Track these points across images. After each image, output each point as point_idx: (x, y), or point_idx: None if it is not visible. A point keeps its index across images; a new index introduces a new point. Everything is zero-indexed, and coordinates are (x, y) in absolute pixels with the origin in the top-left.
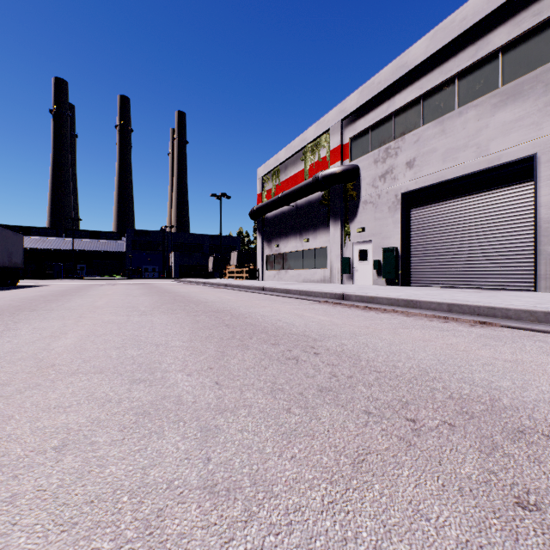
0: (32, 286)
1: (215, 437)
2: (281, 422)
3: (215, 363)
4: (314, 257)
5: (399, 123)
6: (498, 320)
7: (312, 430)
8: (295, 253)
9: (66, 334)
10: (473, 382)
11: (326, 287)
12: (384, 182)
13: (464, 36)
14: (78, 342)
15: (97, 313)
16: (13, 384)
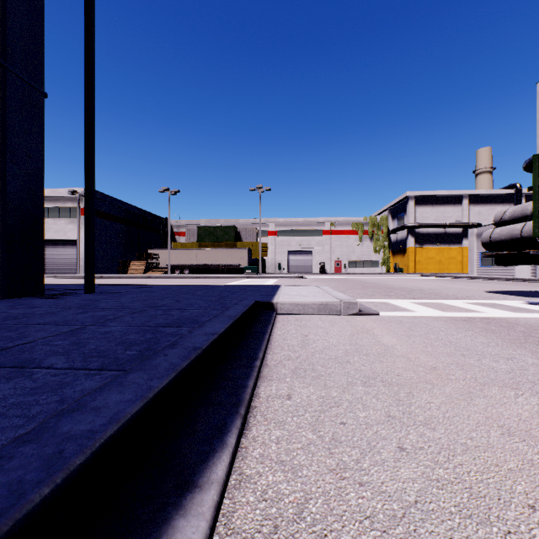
0: None
1: None
2: None
3: None
4: None
5: None
6: None
7: None
8: None
9: None
10: None
11: None
12: None
13: (61, 197)
14: None
15: None
16: None
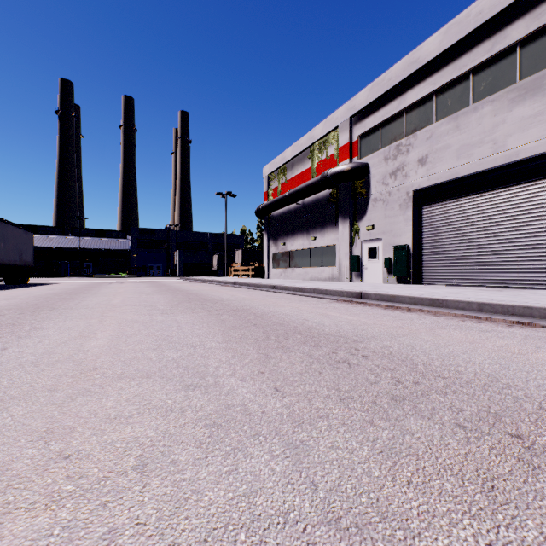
0: (42, 284)
1: (307, 456)
2: (371, 437)
3: (263, 366)
4: (322, 255)
5: (410, 119)
6: (538, 321)
7: (412, 448)
8: (302, 251)
9: (95, 334)
10: None
11: (339, 285)
12: (395, 179)
13: (479, 30)
14: (111, 343)
15: (117, 311)
16: (61, 390)
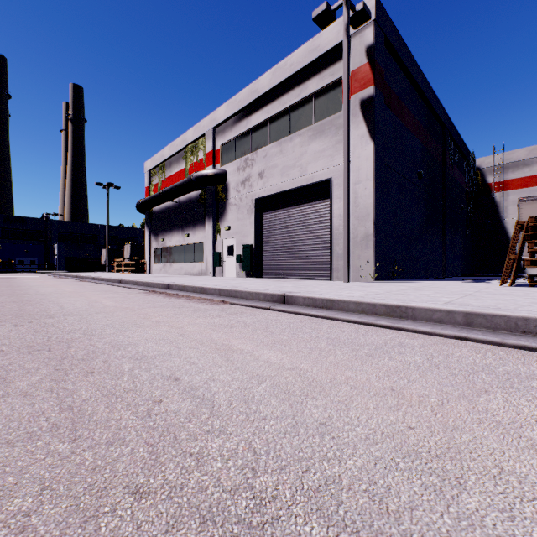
0: None
1: None
2: None
3: None
4: (194, 251)
5: (254, 139)
6: (233, 300)
7: None
8: (178, 248)
9: None
10: (89, 333)
11: (181, 279)
12: (244, 188)
13: (293, 78)
14: None
15: None
16: None
